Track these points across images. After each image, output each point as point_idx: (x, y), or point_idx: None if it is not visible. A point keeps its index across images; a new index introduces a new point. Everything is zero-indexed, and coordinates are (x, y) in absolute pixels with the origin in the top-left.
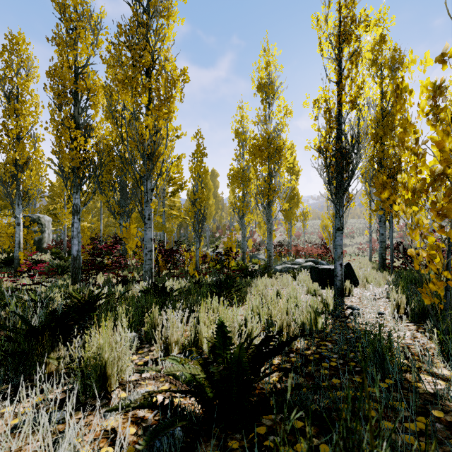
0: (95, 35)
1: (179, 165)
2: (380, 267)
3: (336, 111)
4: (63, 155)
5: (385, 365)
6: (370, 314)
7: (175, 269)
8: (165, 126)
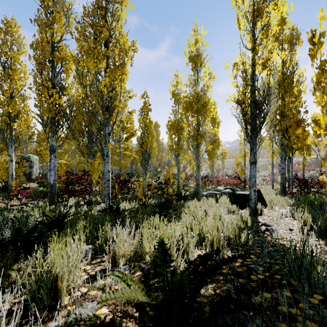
0: (67, 18)
1: (130, 118)
2: (281, 193)
3: (251, 71)
4: (43, 107)
5: (312, 280)
6: (281, 230)
7: (127, 194)
8: (119, 86)
